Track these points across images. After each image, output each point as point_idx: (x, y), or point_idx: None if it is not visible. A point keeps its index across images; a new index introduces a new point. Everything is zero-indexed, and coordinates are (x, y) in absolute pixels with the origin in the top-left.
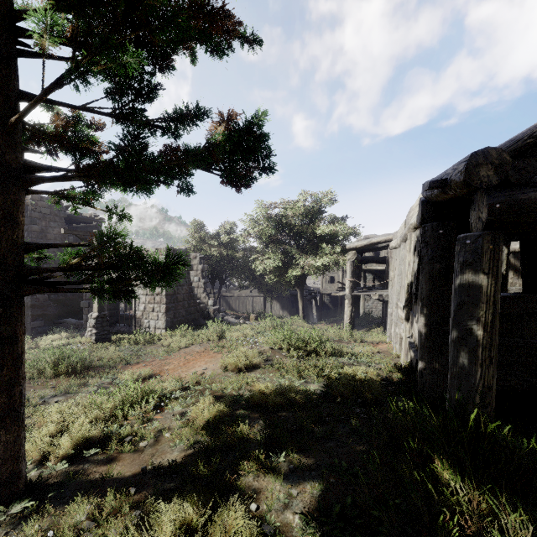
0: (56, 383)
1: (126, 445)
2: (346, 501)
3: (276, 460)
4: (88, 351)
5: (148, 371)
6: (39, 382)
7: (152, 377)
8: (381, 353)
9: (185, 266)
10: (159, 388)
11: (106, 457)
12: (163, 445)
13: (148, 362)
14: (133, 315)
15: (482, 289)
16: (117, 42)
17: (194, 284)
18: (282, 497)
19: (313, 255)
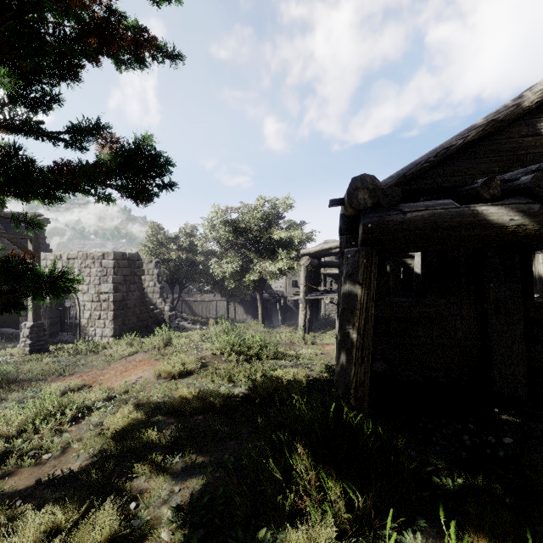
0: None
1: (26, 459)
2: (218, 491)
3: (170, 461)
4: (12, 364)
5: (78, 382)
6: None
7: (82, 388)
8: (323, 355)
9: (69, 280)
10: (83, 400)
11: (1, 473)
12: (68, 456)
13: (84, 373)
14: (78, 323)
15: (357, 298)
16: (4, 53)
17: (149, 289)
18: (164, 494)
19: (270, 260)
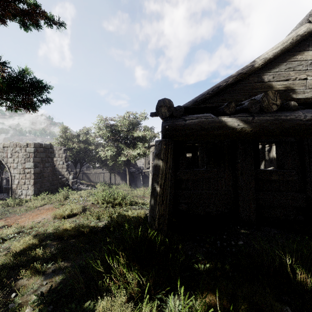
0: None
1: None
2: (69, 282)
3: (45, 266)
4: None
5: (1, 223)
6: None
7: (5, 227)
8: None
9: None
10: (1, 234)
11: None
12: None
13: (9, 218)
14: (10, 187)
15: (160, 167)
16: None
17: (60, 166)
18: (35, 286)
19: (133, 148)
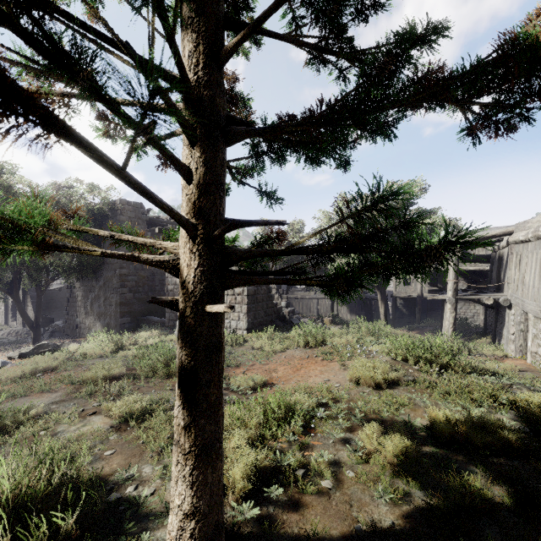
0: (171, 385)
1: (308, 485)
2: None
3: None
4: None
5: (263, 378)
6: (154, 382)
7: (265, 384)
8: (527, 372)
9: (482, 244)
10: (292, 402)
11: (288, 498)
12: (352, 488)
13: (249, 366)
14: None
15: None
16: None
17: None
18: None
19: None
